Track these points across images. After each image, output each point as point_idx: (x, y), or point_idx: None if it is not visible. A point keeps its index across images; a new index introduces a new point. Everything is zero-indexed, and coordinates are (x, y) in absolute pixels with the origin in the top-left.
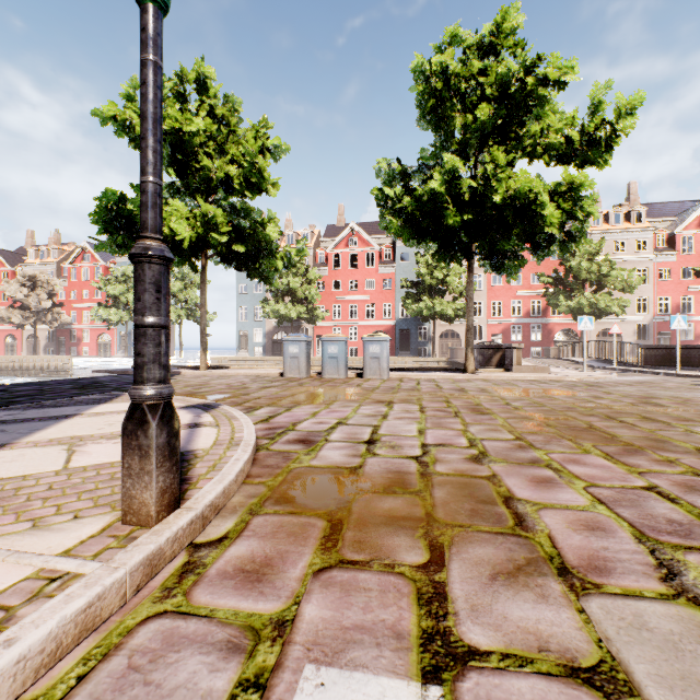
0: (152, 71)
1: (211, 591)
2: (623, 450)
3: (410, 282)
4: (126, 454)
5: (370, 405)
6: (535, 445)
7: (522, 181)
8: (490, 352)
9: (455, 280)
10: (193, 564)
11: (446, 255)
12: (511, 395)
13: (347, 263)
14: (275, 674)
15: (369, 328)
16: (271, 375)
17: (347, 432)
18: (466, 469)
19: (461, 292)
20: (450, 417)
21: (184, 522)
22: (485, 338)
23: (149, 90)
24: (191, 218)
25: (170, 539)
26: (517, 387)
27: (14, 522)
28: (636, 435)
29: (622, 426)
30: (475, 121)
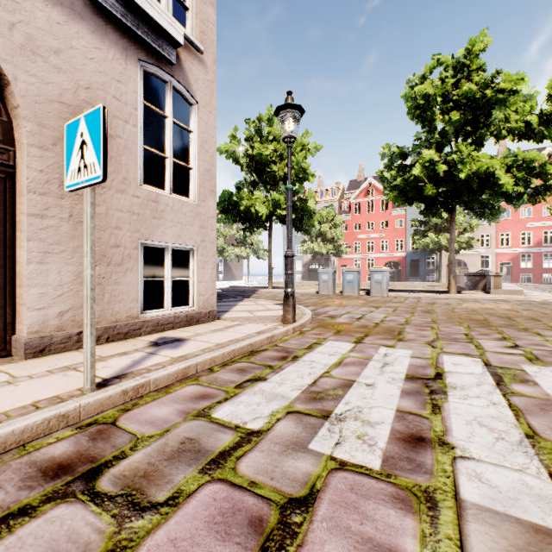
0: (290, 208)
1: (308, 335)
2: (481, 326)
3: (418, 222)
4: (284, 306)
5: (366, 307)
6: (437, 323)
7: (480, 163)
8: (477, 279)
9: (459, 218)
10: (302, 332)
11: (430, 212)
12: (463, 306)
13: (365, 209)
14: (324, 341)
15: (383, 259)
16: (311, 293)
17: (349, 315)
18: (393, 326)
19: (464, 228)
20: (407, 313)
21: (298, 324)
22: (492, 266)
23: (289, 213)
24: (266, 201)
25: (296, 326)
26: (477, 303)
27: (257, 322)
28: (502, 323)
29: (505, 320)
30: (450, 120)
